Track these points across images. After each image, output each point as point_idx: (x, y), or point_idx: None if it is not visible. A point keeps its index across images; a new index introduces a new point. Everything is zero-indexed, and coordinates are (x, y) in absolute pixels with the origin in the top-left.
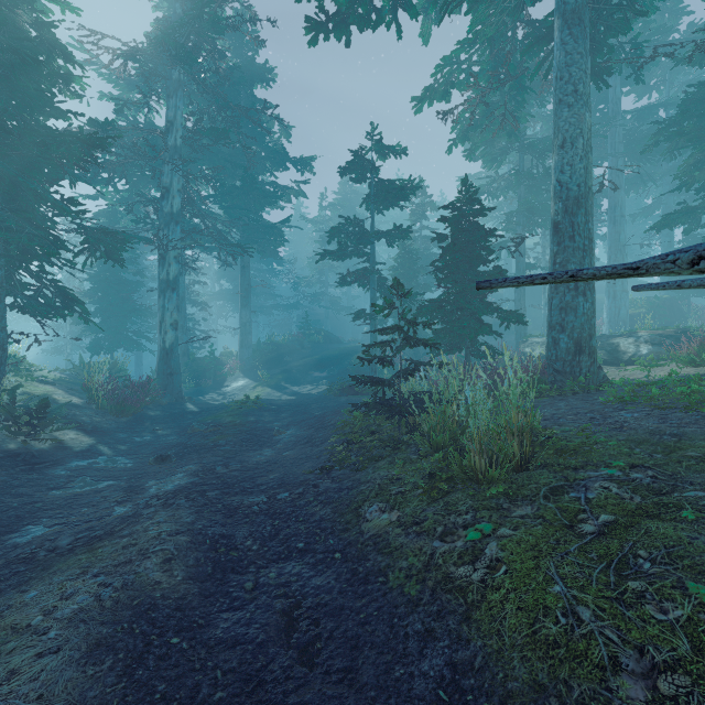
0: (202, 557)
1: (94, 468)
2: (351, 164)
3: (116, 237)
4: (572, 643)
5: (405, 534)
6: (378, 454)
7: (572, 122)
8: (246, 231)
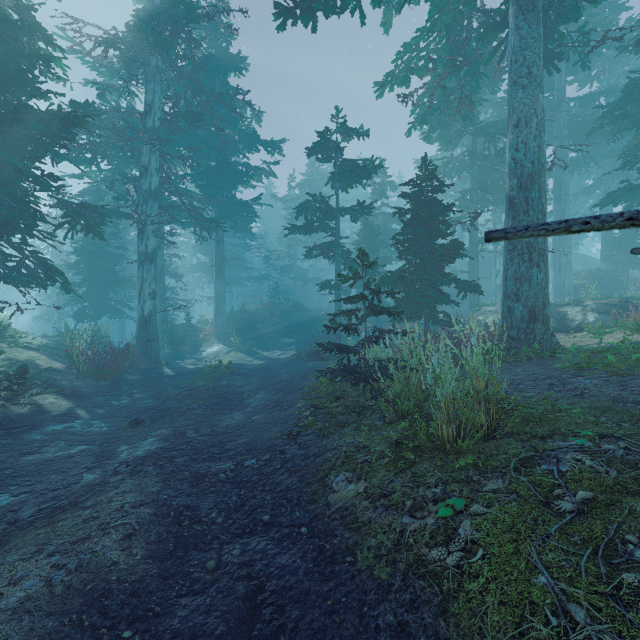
0: (164, 532)
1: (69, 432)
2: (318, 145)
3: (95, 211)
4: None
5: (373, 508)
6: (344, 420)
7: (526, 103)
8: (220, 208)
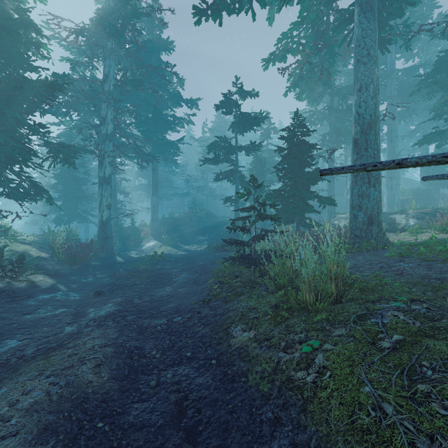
0: (121, 363)
1: (54, 300)
2: (223, 103)
3: (70, 149)
4: (380, 431)
5: (260, 347)
6: (240, 291)
7: (366, 74)
8: (155, 146)
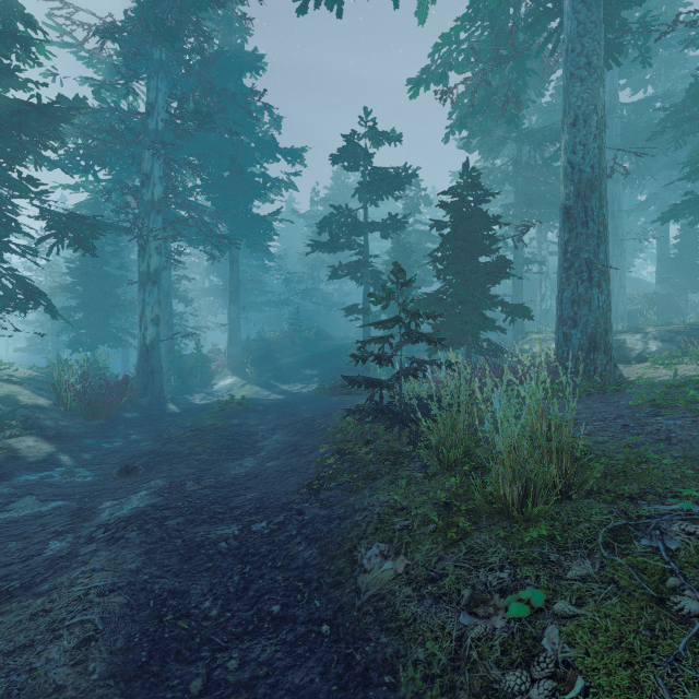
0: (137, 633)
1: (45, 484)
2: (344, 151)
3: (85, 222)
4: None
5: (418, 598)
6: (375, 470)
7: (585, 98)
8: (234, 224)
